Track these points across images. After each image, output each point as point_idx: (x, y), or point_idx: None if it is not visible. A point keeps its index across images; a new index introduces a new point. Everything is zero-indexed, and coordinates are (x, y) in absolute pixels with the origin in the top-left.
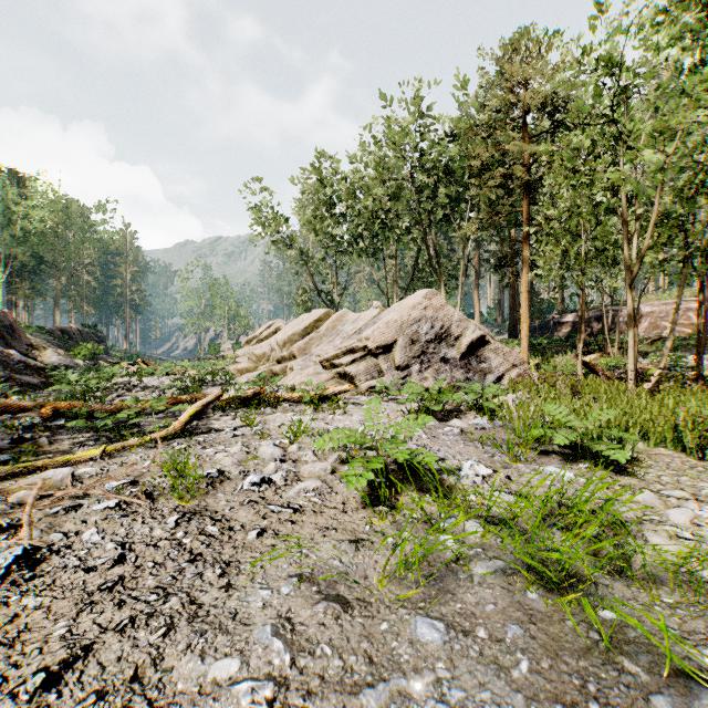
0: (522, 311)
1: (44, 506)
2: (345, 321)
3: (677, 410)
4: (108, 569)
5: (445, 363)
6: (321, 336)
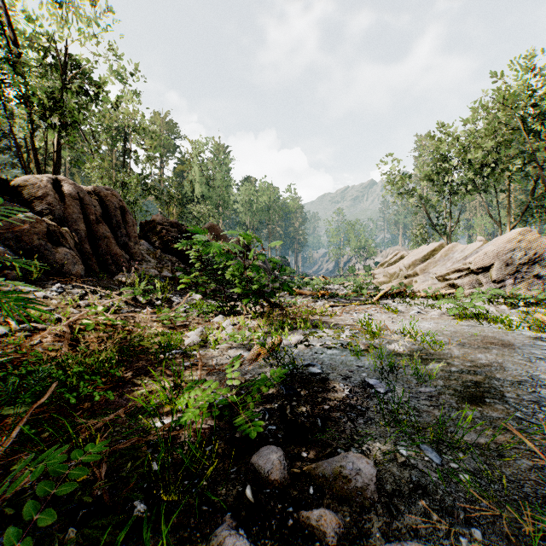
0: None
1: (358, 311)
2: (455, 250)
3: None
4: (388, 318)
5: (537, 279)
6: (436, 261)
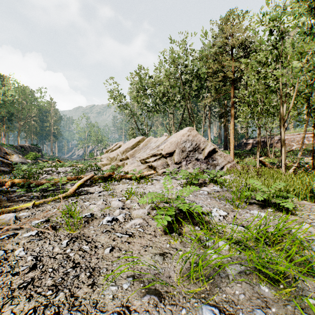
0: (231, 137)
1: None
2: (151, 142)
3: (311, 183)
4: (26, 273)
5: (197, 161)
6: (140, 149)
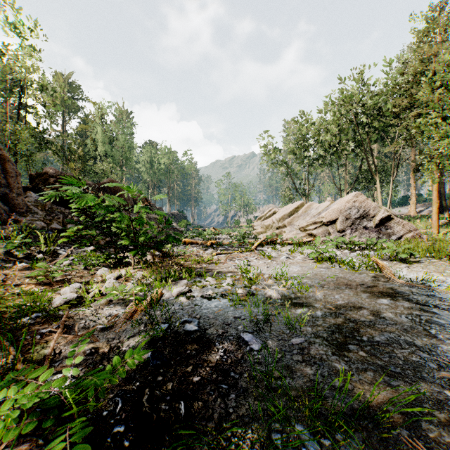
0: (432, 197)
1: (239, 258)
2: (312, 208)
3: None
4: (263, 263)
5: (365, 229)
6: (299, 216)
